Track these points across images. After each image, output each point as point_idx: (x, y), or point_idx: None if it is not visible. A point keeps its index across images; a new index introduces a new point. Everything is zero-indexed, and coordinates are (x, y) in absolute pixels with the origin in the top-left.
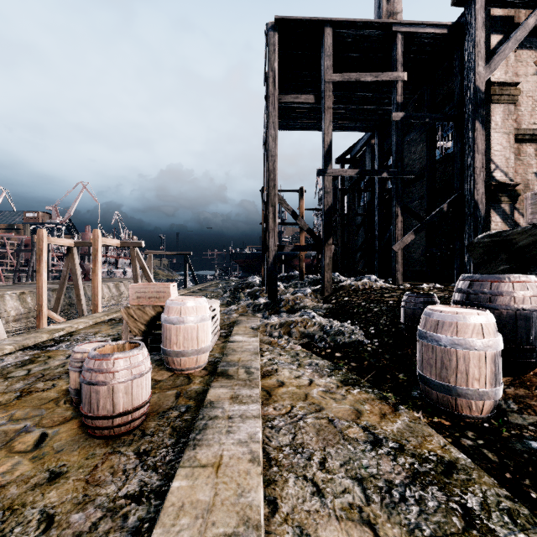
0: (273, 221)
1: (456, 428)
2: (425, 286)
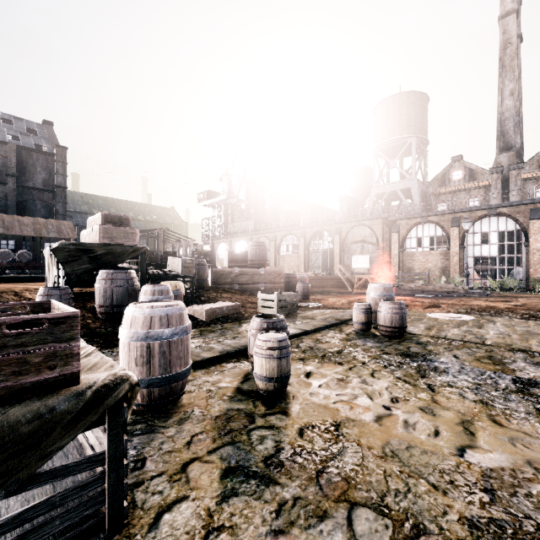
0: None
1: None
2: None
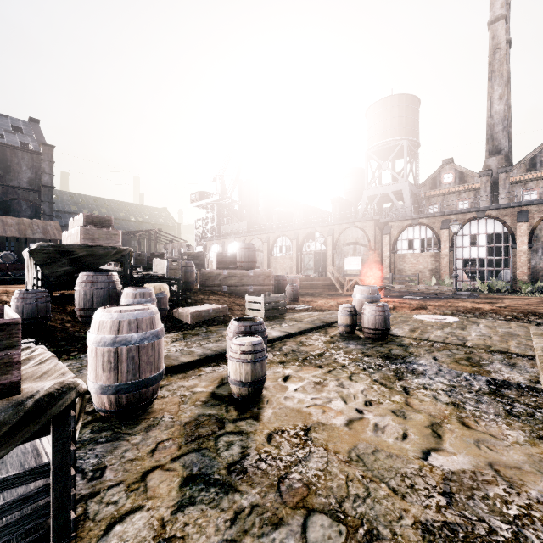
0: None
1: None
2: None
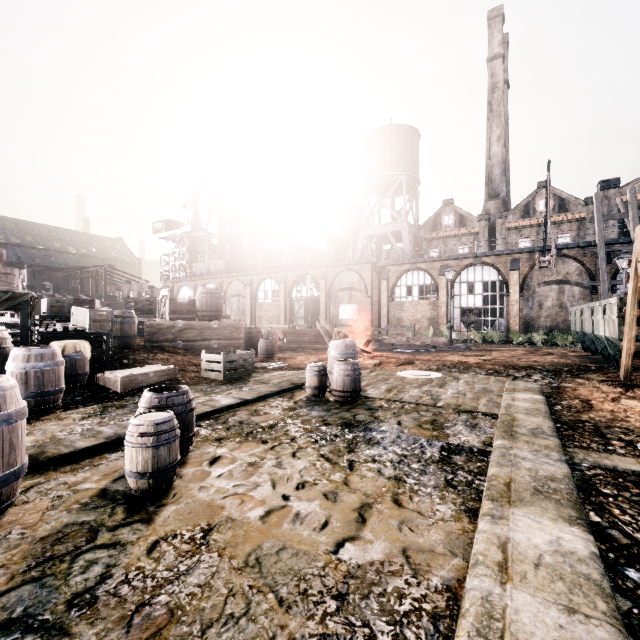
0: None
1: (68, 408)
2: None
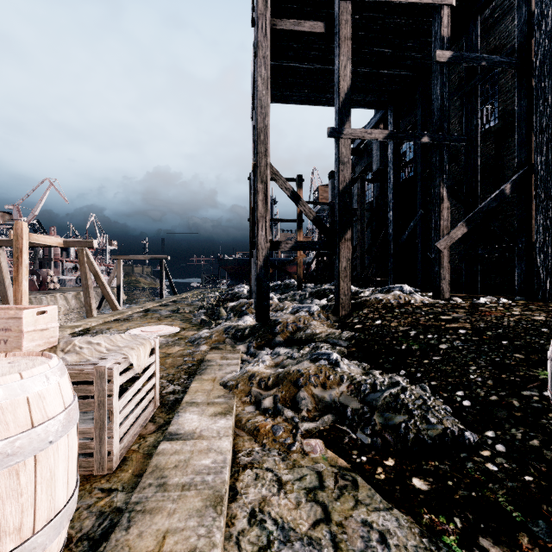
0: (263, 205)
1: None
2: (484, 301)
